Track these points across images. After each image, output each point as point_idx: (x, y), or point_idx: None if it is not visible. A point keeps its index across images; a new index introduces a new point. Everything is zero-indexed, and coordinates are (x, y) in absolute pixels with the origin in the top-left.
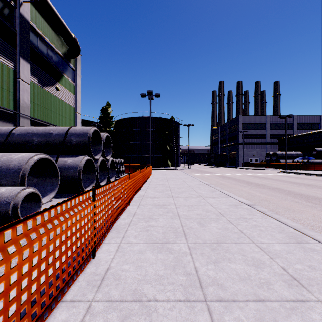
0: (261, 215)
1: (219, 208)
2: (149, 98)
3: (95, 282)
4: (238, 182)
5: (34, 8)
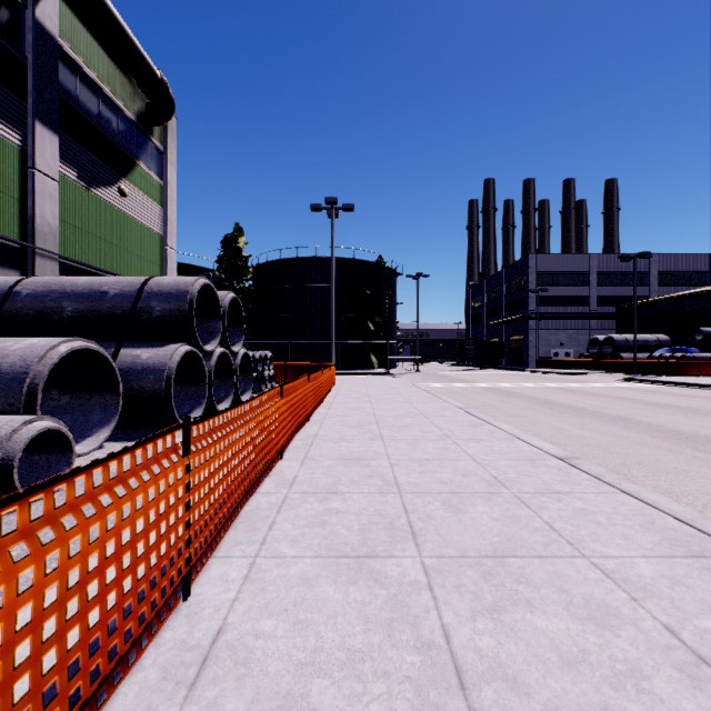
0: (593, 484)
1: (493, 465)
2: (328, 216)
3: (184, 671)
4: (531, 403)
5: (69, 10)
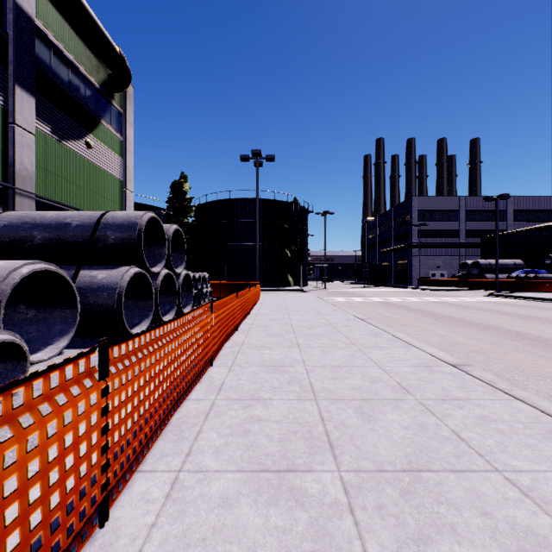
0: (487, 390)
1: (395, 371)
2: (254, 164)
3: None
4: (418, 314)
5: None
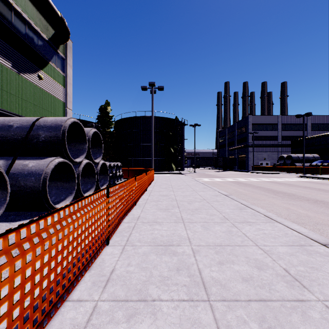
0: None
1: (275, 252)
2: (151, 92)
3: None
4: (261, 190)
5: None
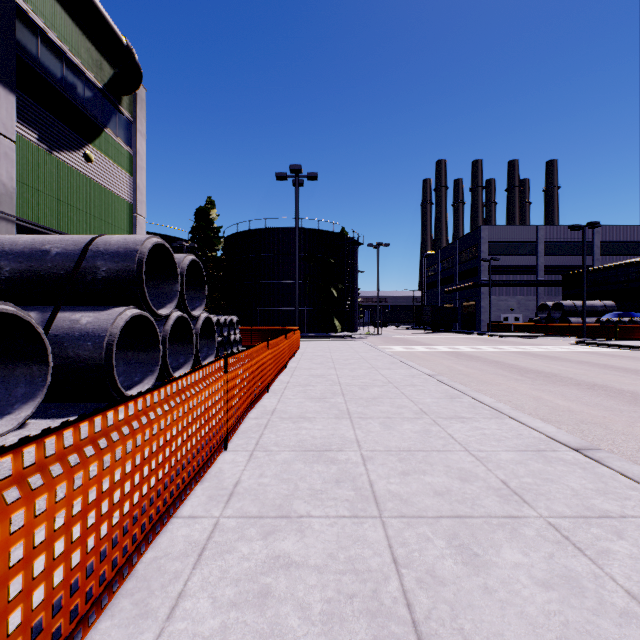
0: None
1: (494, 460)
2: (294, 184)
3: None
4: (497, 368)
5: None
